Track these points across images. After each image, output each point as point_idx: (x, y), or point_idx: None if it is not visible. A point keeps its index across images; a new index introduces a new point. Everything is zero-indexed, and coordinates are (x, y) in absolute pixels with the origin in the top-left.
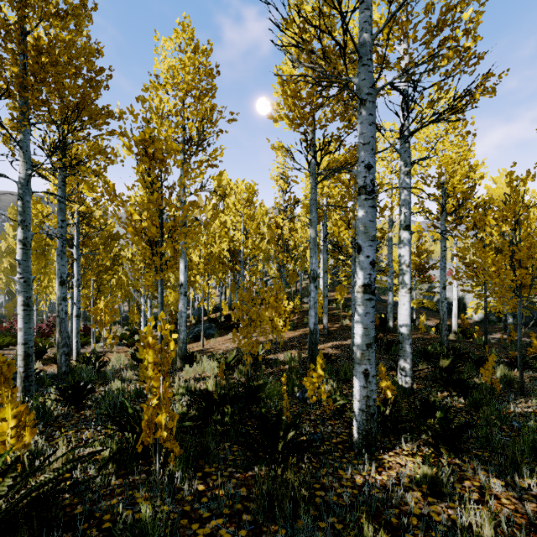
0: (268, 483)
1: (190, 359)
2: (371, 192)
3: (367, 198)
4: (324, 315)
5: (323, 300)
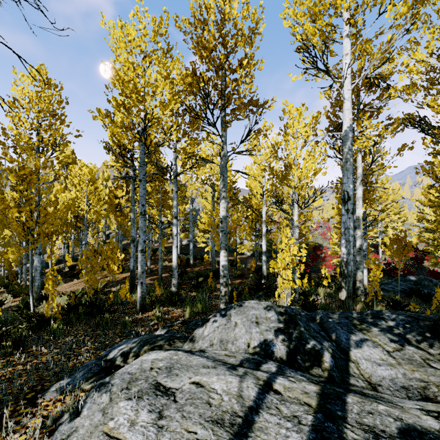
0: (97, 318)
1: (43, 299)
2: (144, 215)
3: (142, 217)
4: (148, 260)
5: (147, 250)
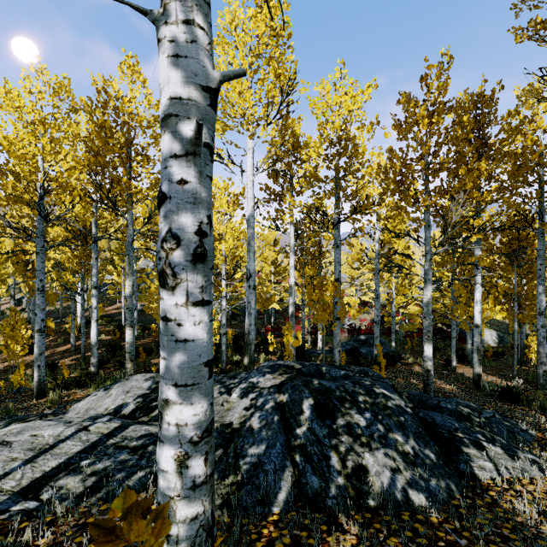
0: None
1: None
2: (42, 291)
3: (40, 293)
4: (72, 335)
5: (71, 323)
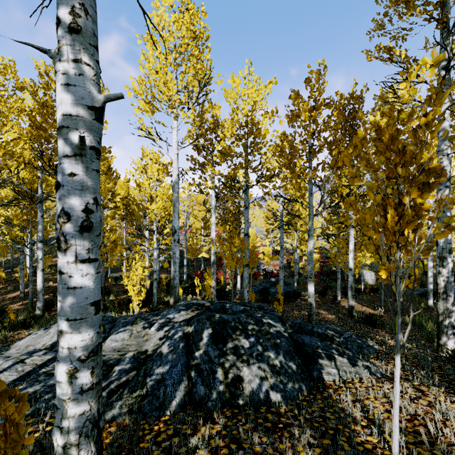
0: None
1: None
2: None
3: None
4: (21, 283)
5: (20, 272)
